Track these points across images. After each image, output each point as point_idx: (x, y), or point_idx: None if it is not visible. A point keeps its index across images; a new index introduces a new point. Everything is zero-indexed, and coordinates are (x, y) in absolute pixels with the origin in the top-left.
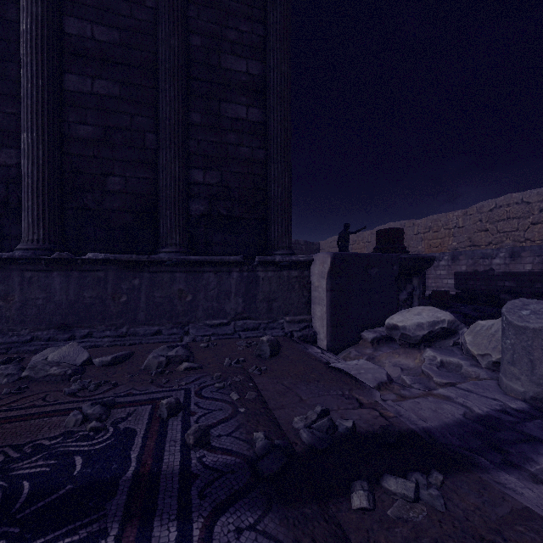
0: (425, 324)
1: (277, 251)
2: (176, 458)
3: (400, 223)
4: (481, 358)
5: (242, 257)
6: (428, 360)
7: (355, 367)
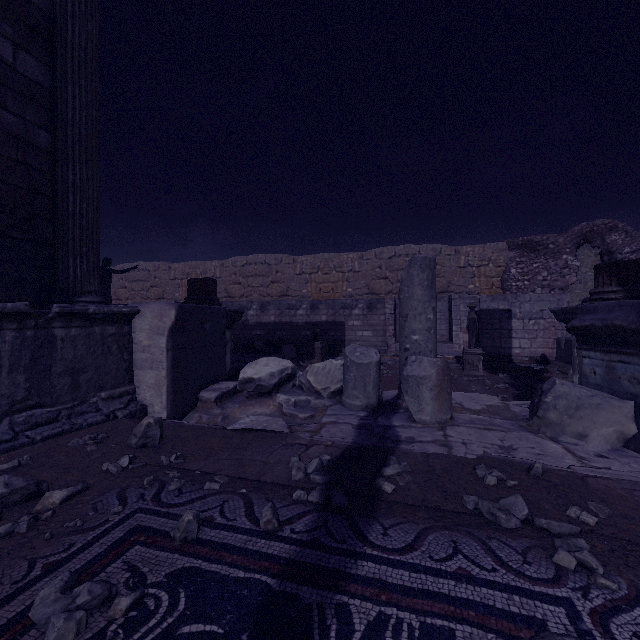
0: (276, 373)
1: (83, 297)
2: (279, 545)
3: (153, 264)
4: (324, 391)
5: (28, 305)
6: (284, 403)
7: (256, 423)
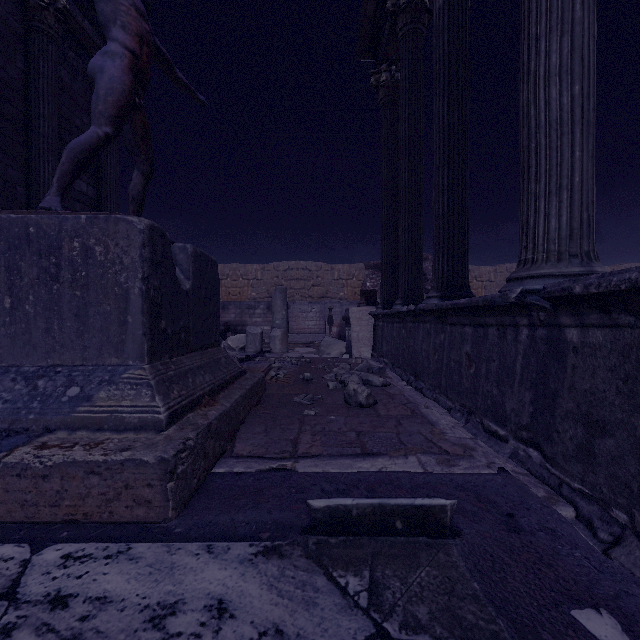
0: None
1: None
2: None
3: None
4: (236, 348)
5: None
6: None
7: None
